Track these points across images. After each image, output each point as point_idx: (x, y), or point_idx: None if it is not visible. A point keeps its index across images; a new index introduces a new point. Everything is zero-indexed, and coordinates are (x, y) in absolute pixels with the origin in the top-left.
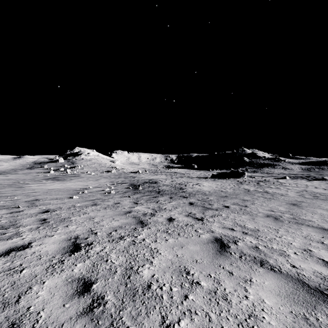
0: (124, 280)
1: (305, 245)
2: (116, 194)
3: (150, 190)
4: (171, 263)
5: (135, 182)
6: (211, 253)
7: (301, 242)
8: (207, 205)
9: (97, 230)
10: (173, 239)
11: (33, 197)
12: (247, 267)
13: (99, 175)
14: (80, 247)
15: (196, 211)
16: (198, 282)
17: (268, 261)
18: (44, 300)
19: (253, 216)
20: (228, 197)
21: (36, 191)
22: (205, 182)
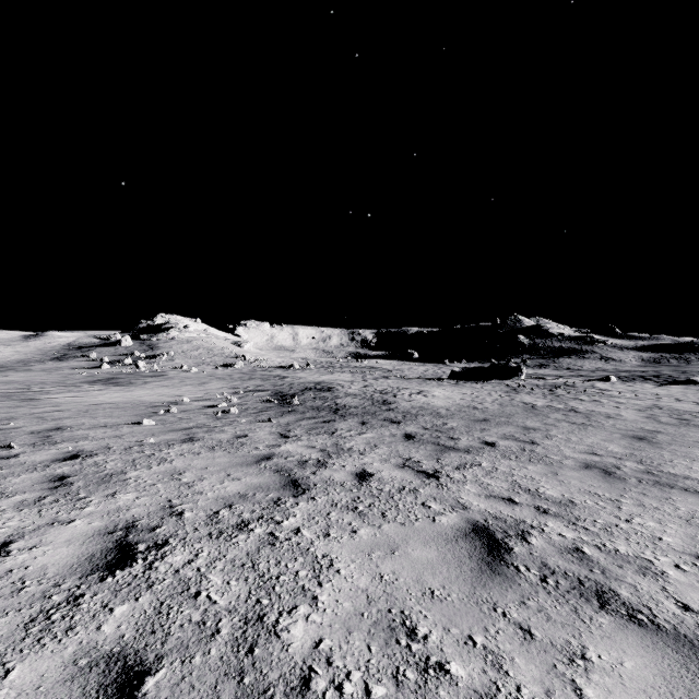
0: (236, 659)
1: (694, 544)
2: (240, 415)
3: (318, 407)
4: (368, 600)
5: (285, 388)
6: (469, 569)
7: (683, 535)
8: (446, 441)
9: (184, 505)
10: (371, 529)
11: (53, 421)
12: (566, 611)
13: (207, 373)
14: (135, 553)
15: (421, 454)
16: (441, 663)
17: (616, 591)
18: None
19: (553, 467)
20: (490, 422)
21: (63, 410)
22: (436, 389)
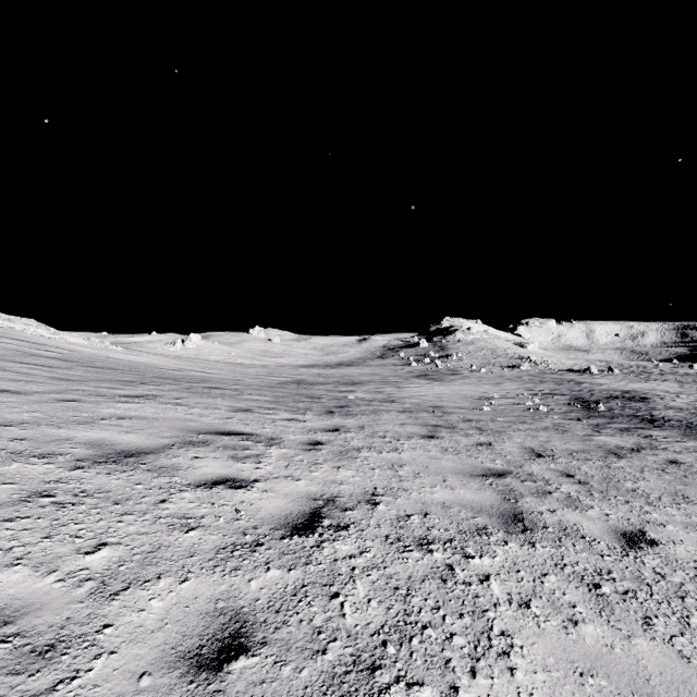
0: (604, 481)
1: None
2: (549, 413)
3: (628, 415)
4: (664, 488)
5: (584, 394)
6: None
7: None
8: None
9: (550, 448)
10: (673, 477)
11: (430, 402)
12: None
13: (495, 374)
14: (542, 455)
15: None
16: None
17: None
18: (540, 472)
19: None
20: None
21: (424, 395)
22: None
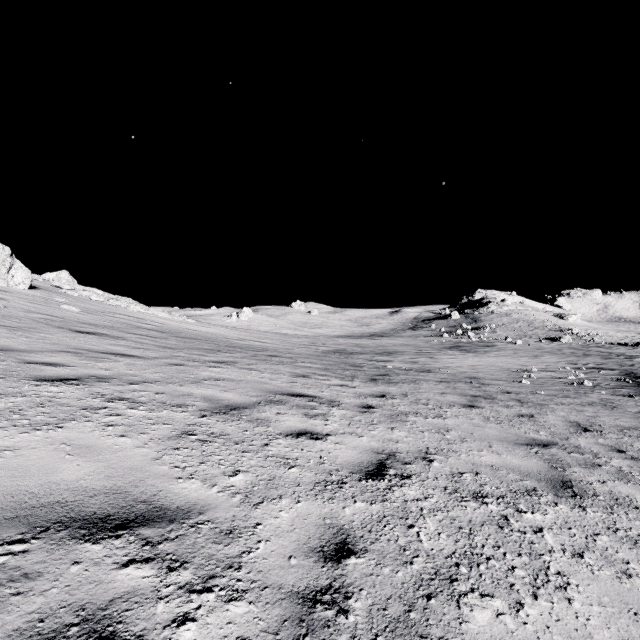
0: None
1: None
2: (595, 388)
3: None
4: None
5: (637, 369)
6: None
7: None
8: None
9: (598, 423)
10: None
11: (465, 373)
12: None
13: (533, 346)
14: (589, 430)
15: None
16: None
17: None
18: (587, 445)
19: None
20: None
21: (459, 366)
22: None
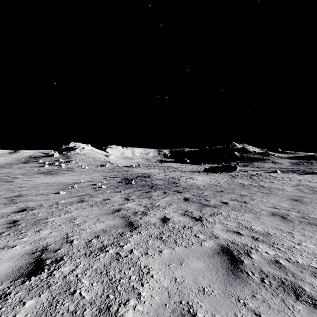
0: None
1: None
2: (107, 189)
3: (143, 185)
4: (168, 295)
5: (128, 176)
6: (222, 274)
7: None
8: (204, 201)
9: (74, 236)
10: (169, 250)
11: (17, 192)
12: (278, 301)
13: (93, 169)
14: (44, 266)
15: (193, 208)
16: None
17: (302, 287)
18: None
19: (257, 215)
20: (224, 192)
21: (23, 186)
22: (198, 176)
